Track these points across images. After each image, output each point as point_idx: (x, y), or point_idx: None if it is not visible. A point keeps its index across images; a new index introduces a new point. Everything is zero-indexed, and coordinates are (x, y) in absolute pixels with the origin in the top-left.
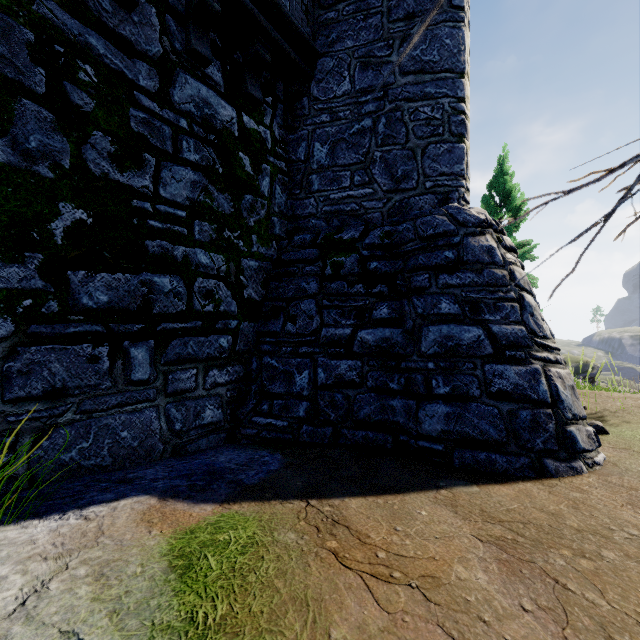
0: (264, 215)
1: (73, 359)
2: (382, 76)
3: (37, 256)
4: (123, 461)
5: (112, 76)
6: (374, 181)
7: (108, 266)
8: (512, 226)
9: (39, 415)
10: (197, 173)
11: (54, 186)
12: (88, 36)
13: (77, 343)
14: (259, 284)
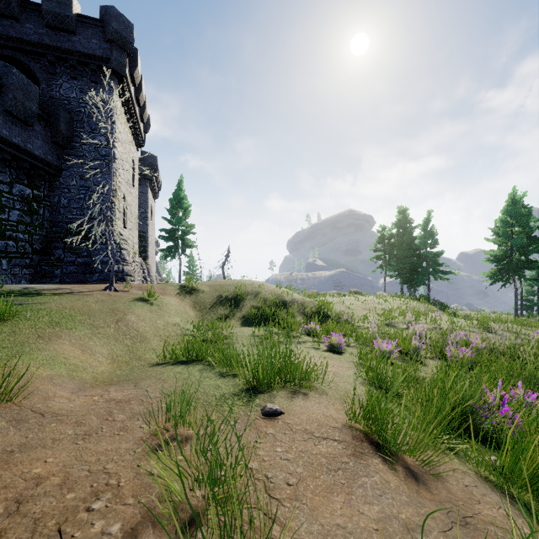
0: (41, 221)
1: None
2: (88, 183)
3: None
4: None
5: None
6: (85, 214)
7: None
8: (184, 216)
9: None
10: (20, 211)
11: None
12: None
13: None
14: (39, 244)
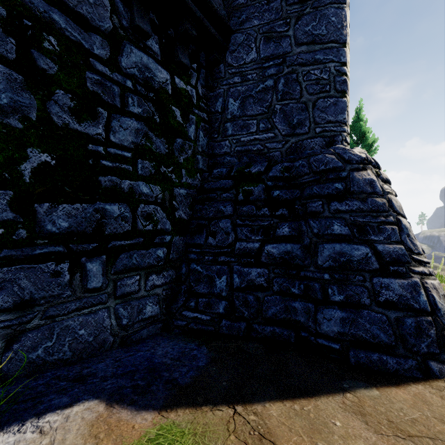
0: (191, 154)
1: (39, 275)
2: (281, 47)
3: (8, 193)
4: (81, 354)
5: (72, 46)
6: (275, 127)
7: (68, 198)
8: None
9: (10, 323)
10: (140, 122)
11: (23, 135)
12: (52, 13)
13: (42, 262)
14: (187, 207)
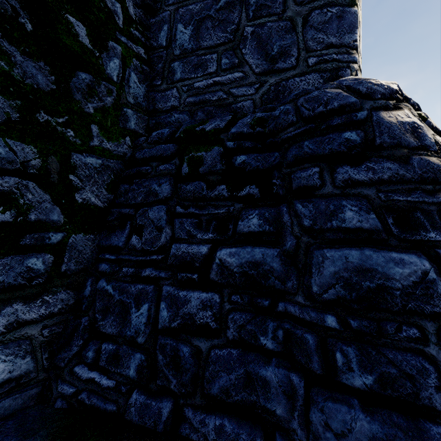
0: (111, 103)
1: None
2: None
3: None
4: None
5: None
6: (244, 62)
7: None
8: None
9: None
10: None
11: None
12: None
13: None
14: (103, 186)
